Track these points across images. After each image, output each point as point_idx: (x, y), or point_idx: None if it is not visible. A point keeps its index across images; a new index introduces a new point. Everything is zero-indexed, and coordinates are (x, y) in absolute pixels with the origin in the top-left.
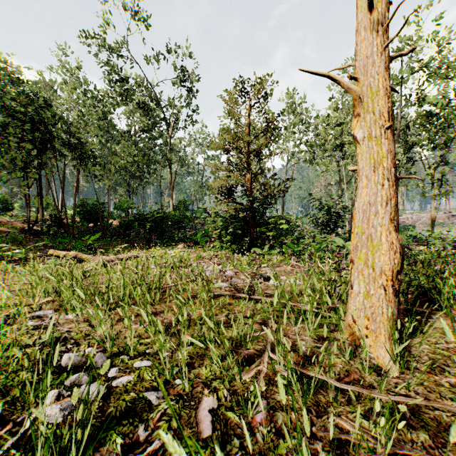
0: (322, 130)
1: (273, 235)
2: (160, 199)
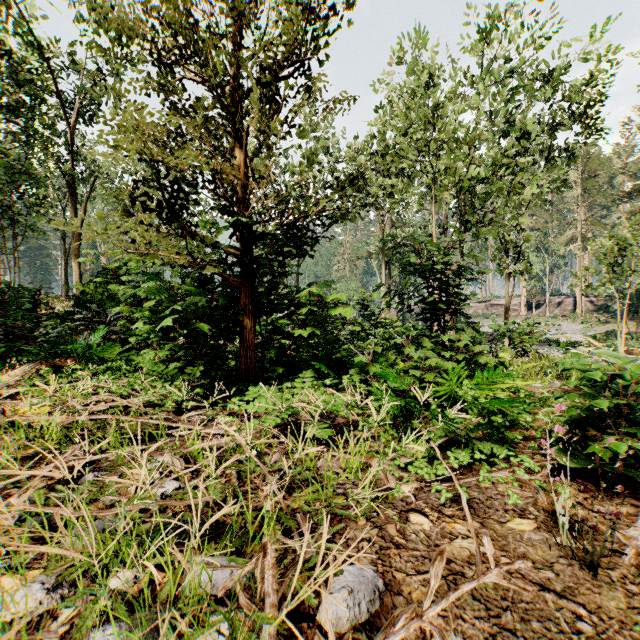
0: (363, 160)
1: (310, 336)
2: (65, 264)
